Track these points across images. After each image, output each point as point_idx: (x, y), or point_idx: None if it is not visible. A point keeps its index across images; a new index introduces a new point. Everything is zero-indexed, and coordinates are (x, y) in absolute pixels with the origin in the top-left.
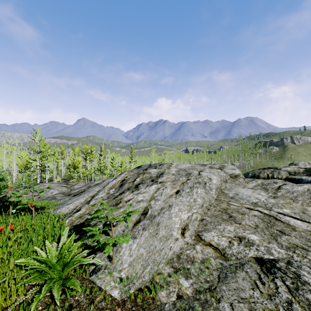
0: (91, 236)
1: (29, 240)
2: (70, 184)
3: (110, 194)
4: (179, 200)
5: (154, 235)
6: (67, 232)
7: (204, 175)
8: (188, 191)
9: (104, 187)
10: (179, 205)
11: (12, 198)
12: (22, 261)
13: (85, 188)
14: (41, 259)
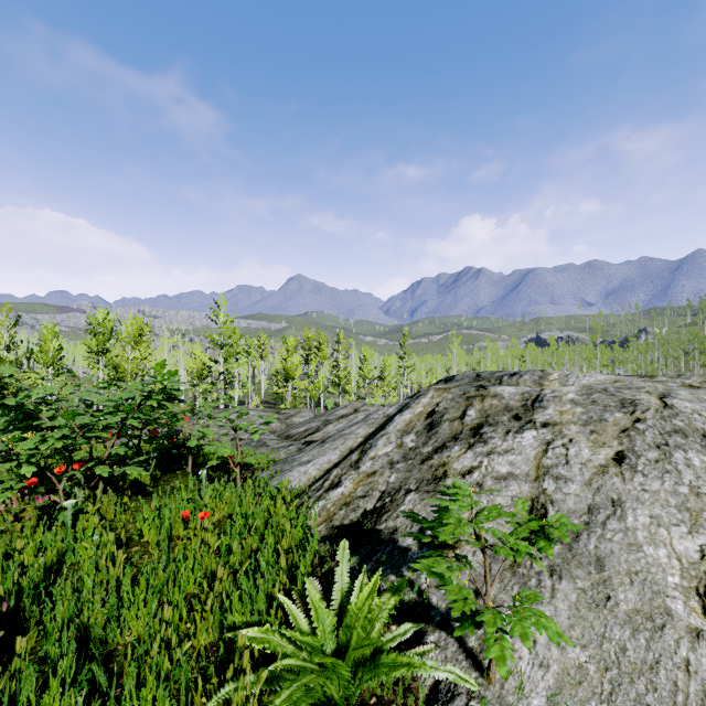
0: (392, 567)
1: (245, 553)
2: (285, 414)
3: (406, 447)
4: (639, 487)
5: (602, 603)
6: (347, 557)
7: (685, 409)
8: (656, 457)
9: (386, 429)
10: (647, 504)
11: (193, 442)
12: (254, 633)
13: (318, 424)
14: (303, 640)
